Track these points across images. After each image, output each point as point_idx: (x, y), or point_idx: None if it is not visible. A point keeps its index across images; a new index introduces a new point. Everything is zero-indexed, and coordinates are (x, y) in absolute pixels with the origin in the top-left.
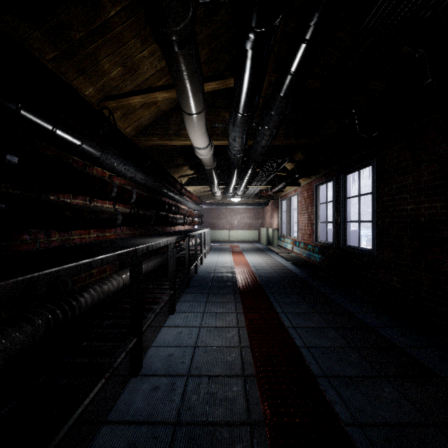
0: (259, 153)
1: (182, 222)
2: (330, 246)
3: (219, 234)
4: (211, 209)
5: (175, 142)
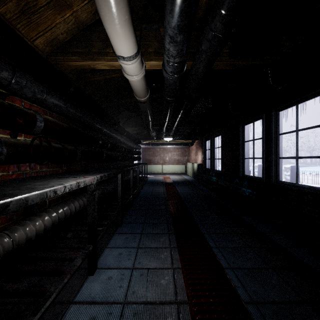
0: (199, 76)
1: (120, 158)
2: (258, 181)
3: (154, 168)
4: (148, 148)
5: (100, 63)
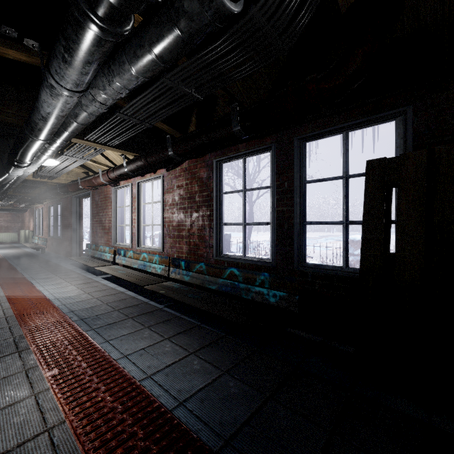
0: None
1: None
2: (53, 238)
3: None
4: None
5: None
